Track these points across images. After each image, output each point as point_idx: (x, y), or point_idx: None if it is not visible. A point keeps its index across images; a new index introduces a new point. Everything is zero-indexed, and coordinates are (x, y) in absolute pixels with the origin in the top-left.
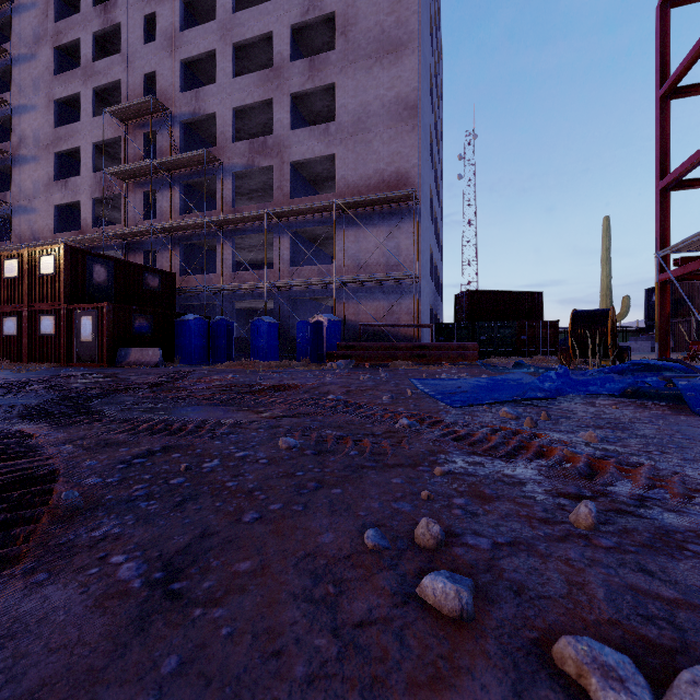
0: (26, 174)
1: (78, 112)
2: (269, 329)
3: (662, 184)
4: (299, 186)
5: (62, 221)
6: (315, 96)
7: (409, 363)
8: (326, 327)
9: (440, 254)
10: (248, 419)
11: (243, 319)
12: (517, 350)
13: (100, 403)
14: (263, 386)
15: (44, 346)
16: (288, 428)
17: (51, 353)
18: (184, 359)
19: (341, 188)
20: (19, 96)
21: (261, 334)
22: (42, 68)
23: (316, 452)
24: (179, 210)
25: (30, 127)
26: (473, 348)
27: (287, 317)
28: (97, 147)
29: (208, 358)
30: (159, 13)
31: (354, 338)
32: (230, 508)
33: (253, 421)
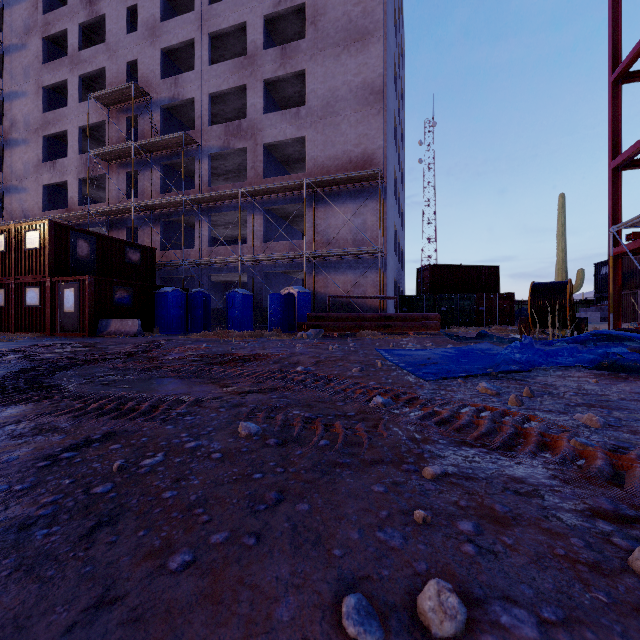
0: (17, 156)
1: (65, 98)
2: (243, 301)
3: (614, 163)
4: (271, 167)
5: (51, 200)
6: (287, 83)
7: (375, 333)
8: (297, 299)
9: (403, 231)
10: (212, 395)
11: (220, 292)
12: (476, 320)
13: (64, 375)
14: (234, 356)
15: (29, 316)
16: (252, 407)
17: (36, 323)
18: (162, 329)
19: (311, 168)
20: (10, 83)
21: (236, 305)
22: (31, 57)
23: (280, 441)
24: (160, 189)
25: (20, 112)
26: (435, 318)
27: (260, 289)
28: (84, 130)
29: (186, 327)
30: (140, 5)
31: (323, 309)
32: (156, 540)
33: (215, 398)
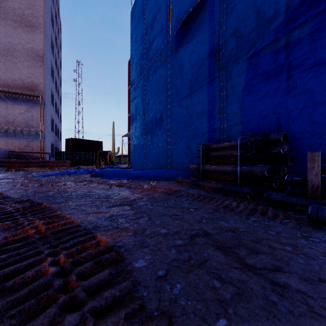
0: None
1: None
2: None
3: (128, 115)
4: None
5: None
6: None
7: (37, 168)
8: None
9: (59, 119)
10: None
11: None
12: (91, 163)
13: None
14: None
15: None
16: None
17: None
18: None
19: None
20: None
21: None
22: None
23: None
24: None
25: None
26: (68, 162)
27: None
28: None
29: None
30: None
31: (5, 157)
32: None
33: None
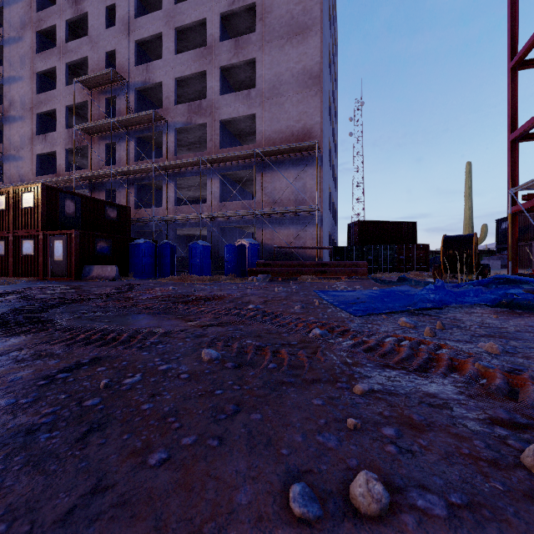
0: (15, 130)
1: (55, 82)
2: (203, 251)
3: (512, 136)
4: (227, 139)
5: (43, 167)
6: (239, 69)
7: (313, 277)
8: (248, 249)
9: (336, 192)
10: (179, 328)
11: (183, 243)
12: (397, 267)
13: (56, 311)
14: (196, 296)
15: (25, 264)
16: (212, 337)
17: (31, 270)
18: (136, 274)
19: (260, 140)
20: (9, 70)
21: (197, 254)
22: (27, 47)
23: (236, 364)
24: (134, 158)
25: (17, 93)
26: (363, 265)
27: (217, 241)
28: (70, 109)
29: (155, 273)
30: (117, 4)
31: (270, 258)
32: (137, 442)
33: (182, 330)
